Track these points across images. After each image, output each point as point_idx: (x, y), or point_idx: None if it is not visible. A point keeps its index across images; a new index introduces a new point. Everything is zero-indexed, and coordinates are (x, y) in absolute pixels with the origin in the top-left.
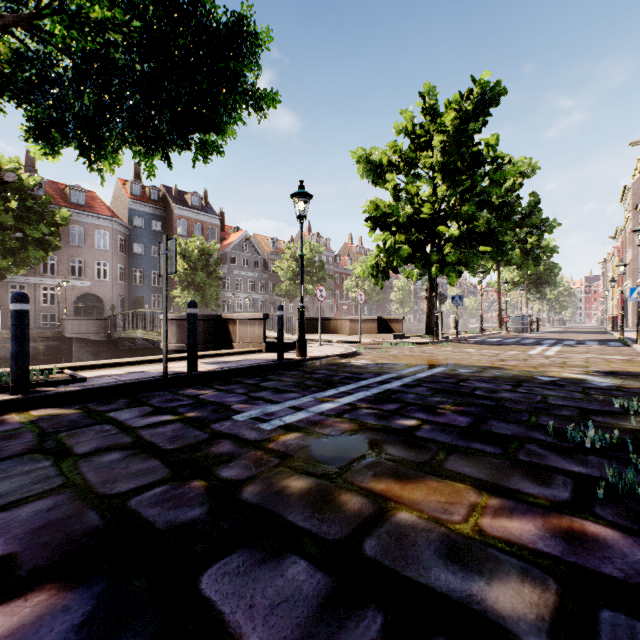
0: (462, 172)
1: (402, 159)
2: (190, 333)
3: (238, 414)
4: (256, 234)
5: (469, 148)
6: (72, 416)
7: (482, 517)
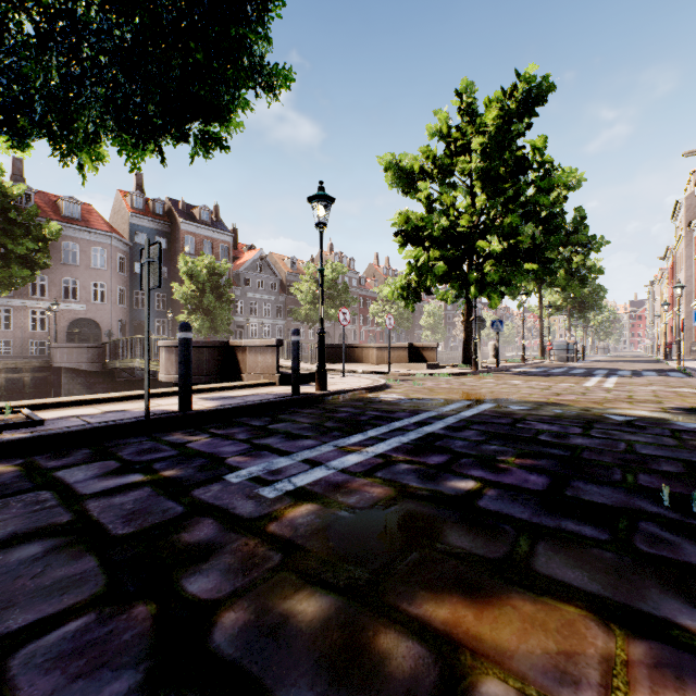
0: (504, 179)
1: (436, 166)
2: (182, 363)
3: (233, 472)
4: (273, 253)
5: (512, 152)
6: (4, 476)
7: (633, 692)
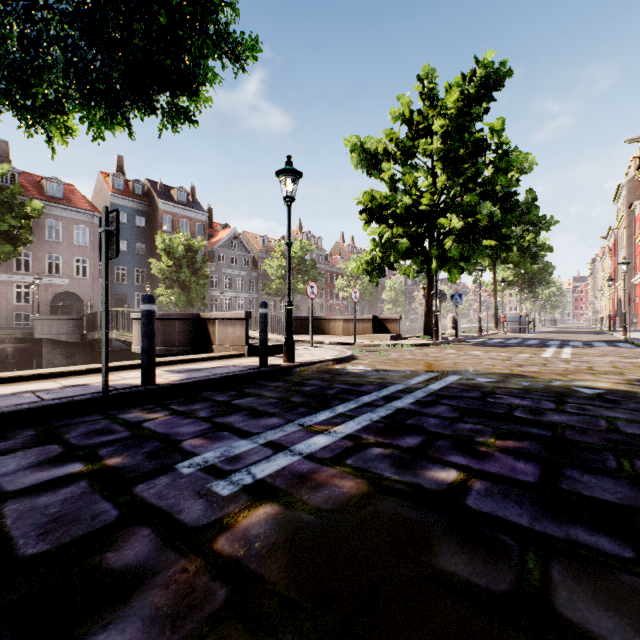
0: (464, 160)
1: (399, 148)
2: (144, 336)
3: (186, 459)
4: (245, 232)
5: (472, 134)
6: None
7: None
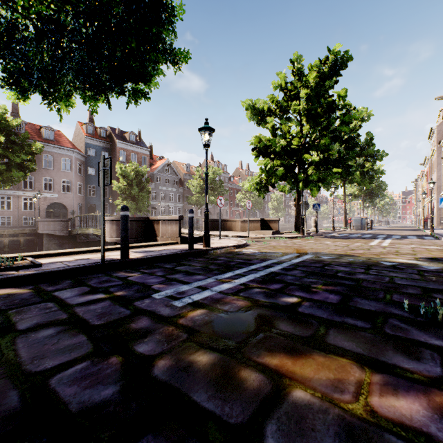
0: (321, 116)
1: (278, 107)
2: (123, 230)
3: (156, 293)
4: (175, 161)
5: (326, 99)
6: (24, 295)
7: (370, 395)
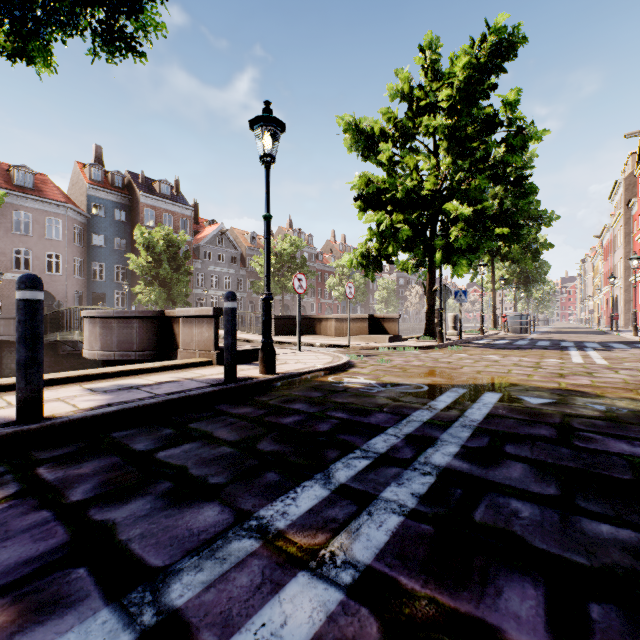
0: (472, 139)
1: (397, 128)
2: (20, 341)
3: None
4: (233, 228)
5: (481, 109)
6: None
7: None
